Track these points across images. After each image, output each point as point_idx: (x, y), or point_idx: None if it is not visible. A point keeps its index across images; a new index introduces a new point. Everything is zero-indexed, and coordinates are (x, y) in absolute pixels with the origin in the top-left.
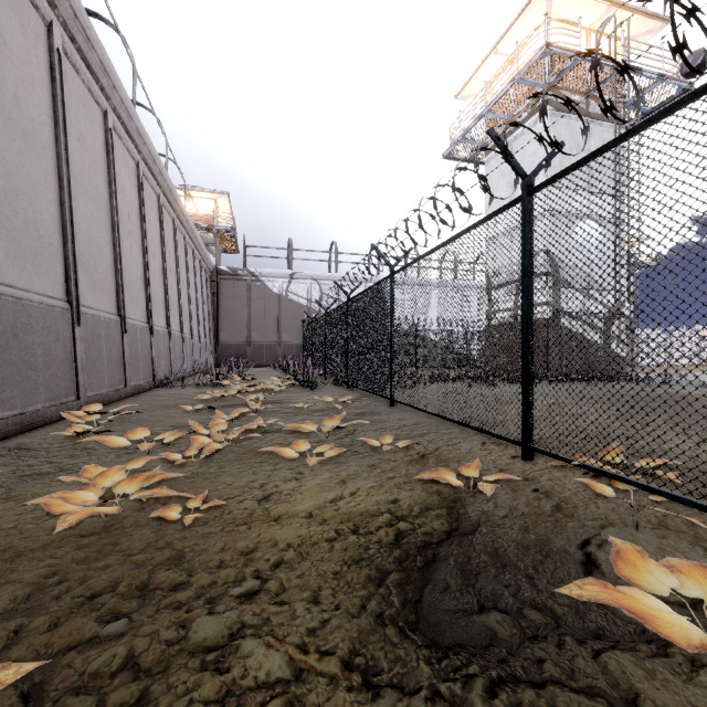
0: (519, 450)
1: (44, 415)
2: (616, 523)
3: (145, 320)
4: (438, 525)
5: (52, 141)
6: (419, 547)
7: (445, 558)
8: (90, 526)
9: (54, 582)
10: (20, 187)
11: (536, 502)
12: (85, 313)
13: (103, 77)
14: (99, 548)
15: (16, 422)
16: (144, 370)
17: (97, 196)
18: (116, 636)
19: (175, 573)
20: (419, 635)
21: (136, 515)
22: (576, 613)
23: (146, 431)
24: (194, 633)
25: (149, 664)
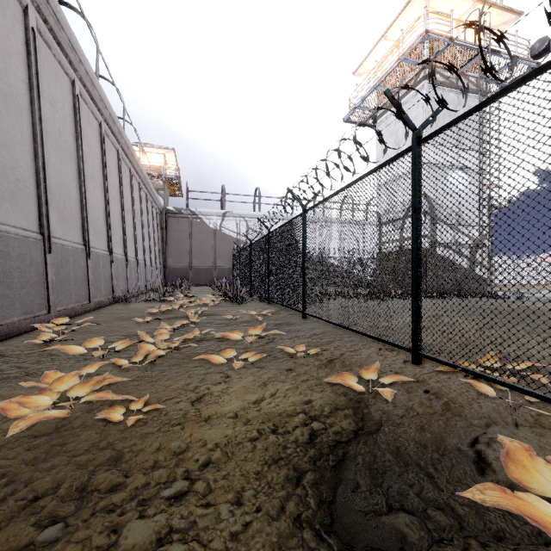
0: (409, 355)
1: (19, 327)
2: (498, 421)
3: (106, 249)
4: (346, 424)
5: (27, 103)
6: (330, 446)
7: (354, 457)
8: (43, 427)
9: (2, 484)
10: None
11: (428, 402)
12: (55, 243)
13: (71, 53)
14: (48, 449)
15: None
16: (105, 289)
17: (66, 148)
18: (50, 543)
19: (112, 474)
20: (334, 539)
21: (85, 416)
22: (476, 514)
23: (101, 340)
24: (124, 539)
25: None
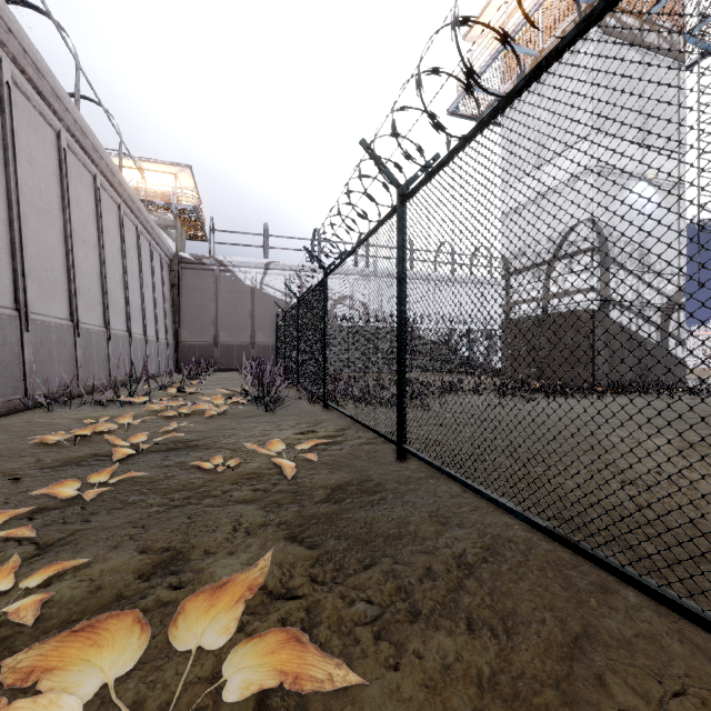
0: None
1: None
2: None
3: (9, 305)
4: None
5: None
6: None
7: None
8: None
9: None
10: None
11: None
12: None
13: None
14: None
15: None
16: None
17: None
18: None
19: None
20: None
21: None
22: None
23: None
24: None
25: None
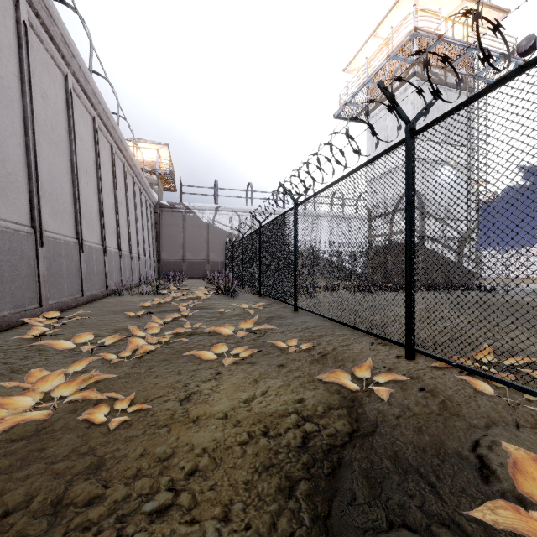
0: (402, 350)
1: (10, 321)
2: (498, 422)
3: (99, 243)
4: (340, 426)
5: (19, 96)
6: (324, 451)
7: (350, 463)
8: (22, 430)
9: None
10: None
11: (424, 400)
12: (47, 236)
13: (63, 47)
14: (26, 454)
15: None
16: (98, 282)
17: (59, 142)
18: None
19: (91, 485)
20: None
21: (68, 417)
22: (484, 531)
23: (90, 335)
24: None
25: None
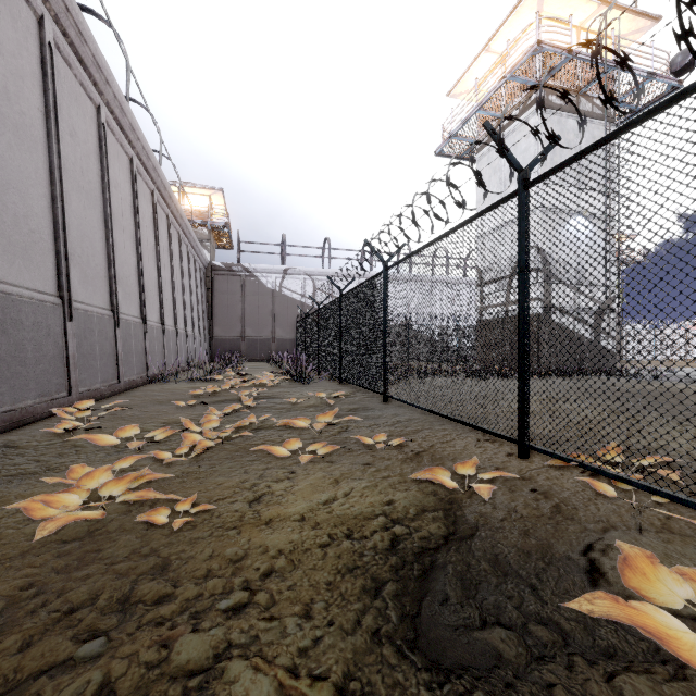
0: (514, 447)
1: (35, 412)
2: (619, 525)
3: (138, 316)
4: (434, 529)
5: (43, 136)
6: (416, 553)
7: (443, 565)
8: (73, 531)
9: (30, 595)
10: (10, 181)
11: (534, 503)
12: (77, 308)
13: (96, 72)
14: (81, 555)
15: (4, 419)
16: (137, 365)
17: (90, 191)
18: (92, 658)
19: (159, 584)
20: (418, 655)
21: (122, 518)
22: (584, 629)
23: (136, 428)
24: (177, 654)
25: (126, 691)
